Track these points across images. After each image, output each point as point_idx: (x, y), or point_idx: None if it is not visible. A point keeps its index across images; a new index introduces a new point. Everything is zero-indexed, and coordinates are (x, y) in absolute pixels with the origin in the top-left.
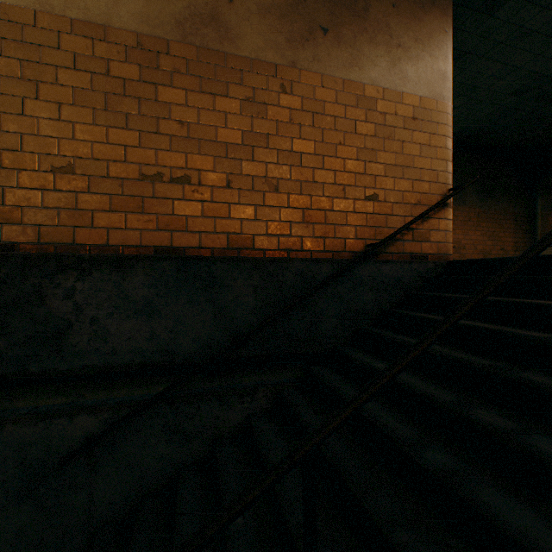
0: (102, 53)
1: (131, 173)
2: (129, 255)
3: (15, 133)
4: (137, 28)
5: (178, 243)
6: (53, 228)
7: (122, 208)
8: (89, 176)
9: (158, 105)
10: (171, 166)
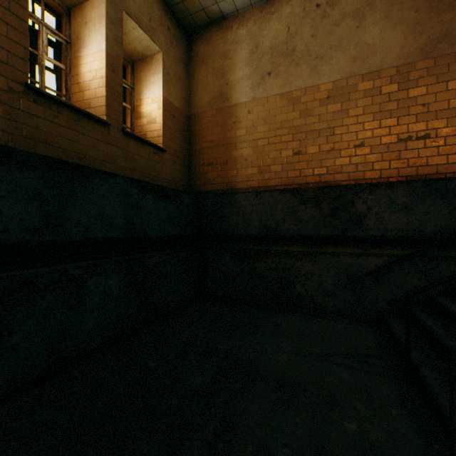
0: (377, 85)
1: (392, 140)
2: (394, 181)
3: (338, 134)
4: (395, 64)
5: (420, 173)
6: (354, 173)
7: (387, 158)
8: (370, 146)
9: (408, 100)
10: (416, 131)
